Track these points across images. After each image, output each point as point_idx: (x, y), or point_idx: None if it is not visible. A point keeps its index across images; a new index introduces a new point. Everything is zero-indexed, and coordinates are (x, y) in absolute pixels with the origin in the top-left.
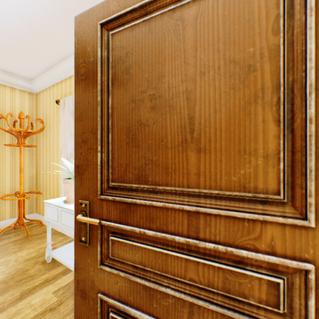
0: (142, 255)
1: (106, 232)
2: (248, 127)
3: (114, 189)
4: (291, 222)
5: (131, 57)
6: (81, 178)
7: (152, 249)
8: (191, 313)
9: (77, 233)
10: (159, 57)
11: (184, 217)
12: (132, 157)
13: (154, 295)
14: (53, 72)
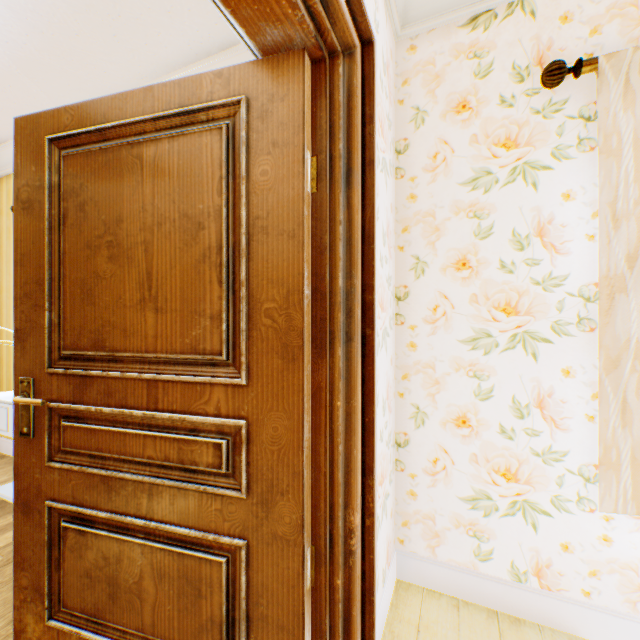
0: (100, 439)
1: (58, 418)
2: (200, 287)
3: (69, 360)
4: (230, 381)
5: (88, 191)
6: (24, 346)
7: (111, 430)
8: (151, 496)
9: (18, 424)
10: (118, 197)
11: (144, 387)
12: (89, 317)
13: (114, 486)
14: (7, 150)
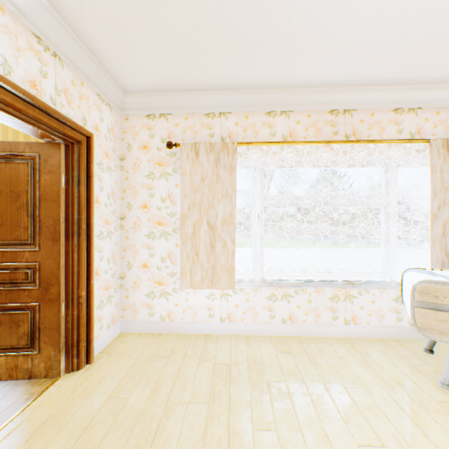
0: None
1: None
2: (20, 217)
3: None
4: (32, 250)
5: None
6: None
7: None
8: None
9: None
10: None
11: None
12: None
13: None
14: None
